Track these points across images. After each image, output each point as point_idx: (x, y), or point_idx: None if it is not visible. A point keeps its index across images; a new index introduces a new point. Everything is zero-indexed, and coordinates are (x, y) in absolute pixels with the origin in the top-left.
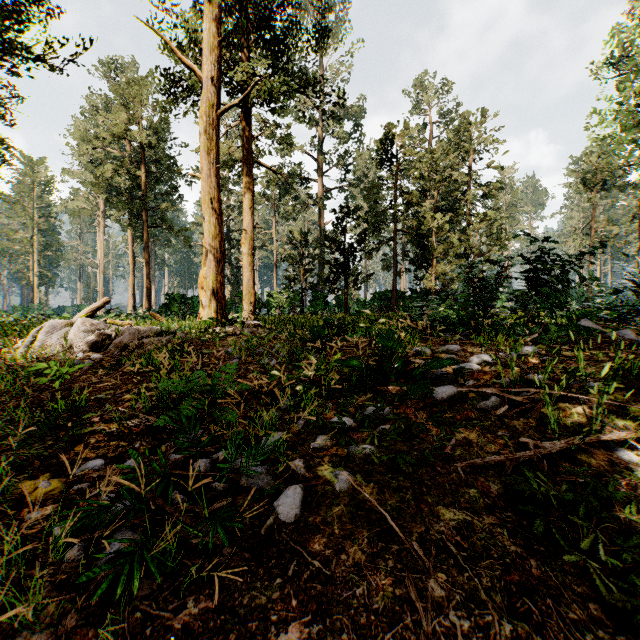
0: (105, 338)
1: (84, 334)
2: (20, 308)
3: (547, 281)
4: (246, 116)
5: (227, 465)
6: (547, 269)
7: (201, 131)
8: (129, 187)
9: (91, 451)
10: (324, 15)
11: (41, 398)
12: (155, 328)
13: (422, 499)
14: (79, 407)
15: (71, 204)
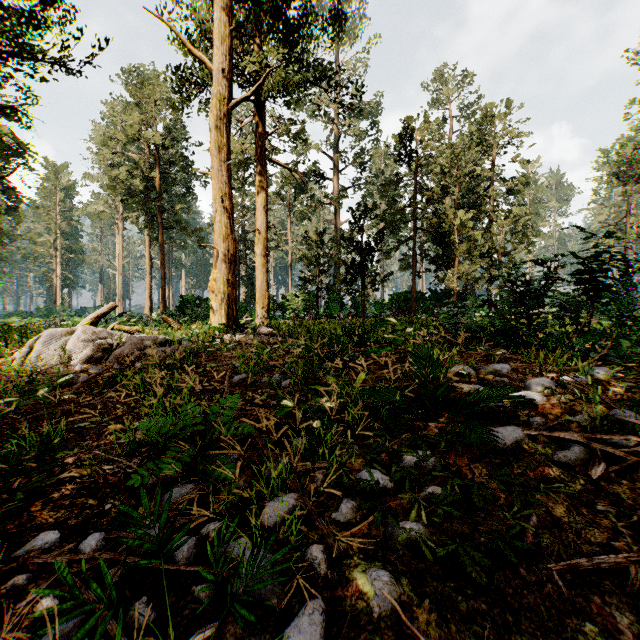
0: (106, 348)
1: (84, 344)
2: (43, 309)
3: (605, 284)
4: (259, 111)
5: (211, 576)
6: (605, 270)
7: (211, 126)
8: (144, 189)
9: (50, 514)
10: (341, 3)
11: (18, 426)
12: (159, 337)
13: (510, 639)
14: (51, 444)
15: (91, 207)
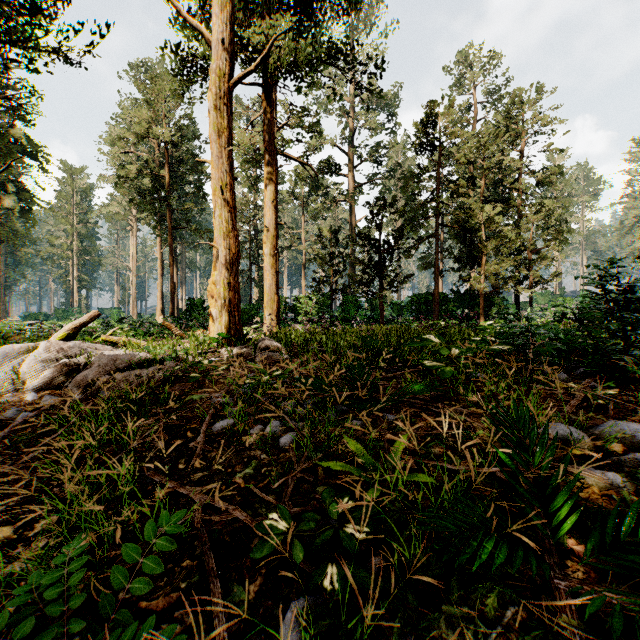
0: (71, 369)
1: (43, 365)
2: (60, 311)
3: None
4: (268, 95)
5: None
6: None
7: (210, 106)
8: (152, 187)
9: None
10: None
11: None
12: (138, 355)
13: None
14: None
15: (106, 209)
